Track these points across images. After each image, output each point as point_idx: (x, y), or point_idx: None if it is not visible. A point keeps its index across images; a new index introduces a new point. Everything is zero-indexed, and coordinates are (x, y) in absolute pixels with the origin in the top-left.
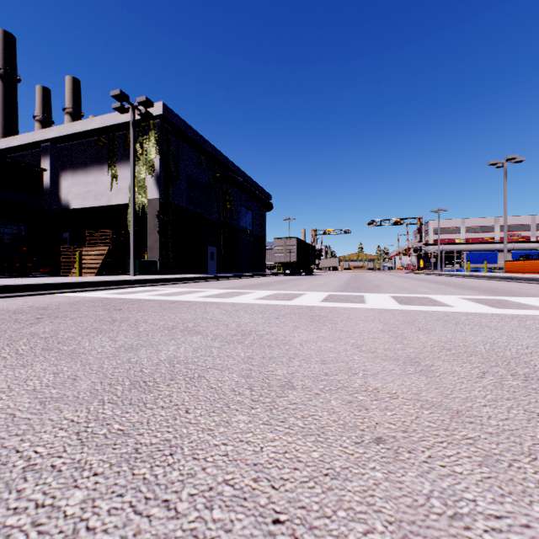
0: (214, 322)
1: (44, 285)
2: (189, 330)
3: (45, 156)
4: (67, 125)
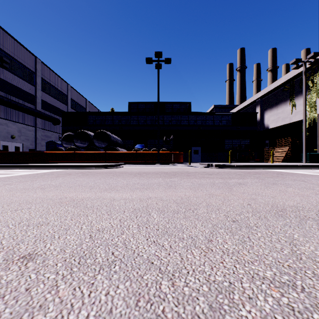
0: (318, 181)
1: (256, 165)
2: (302, 181)
3: (257, 106)
4: (267, 87)
